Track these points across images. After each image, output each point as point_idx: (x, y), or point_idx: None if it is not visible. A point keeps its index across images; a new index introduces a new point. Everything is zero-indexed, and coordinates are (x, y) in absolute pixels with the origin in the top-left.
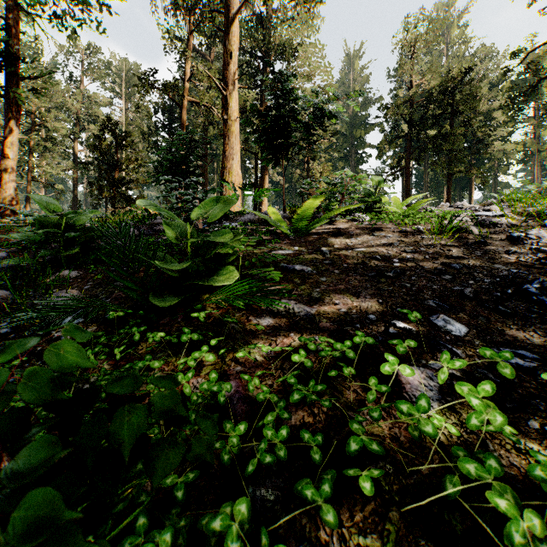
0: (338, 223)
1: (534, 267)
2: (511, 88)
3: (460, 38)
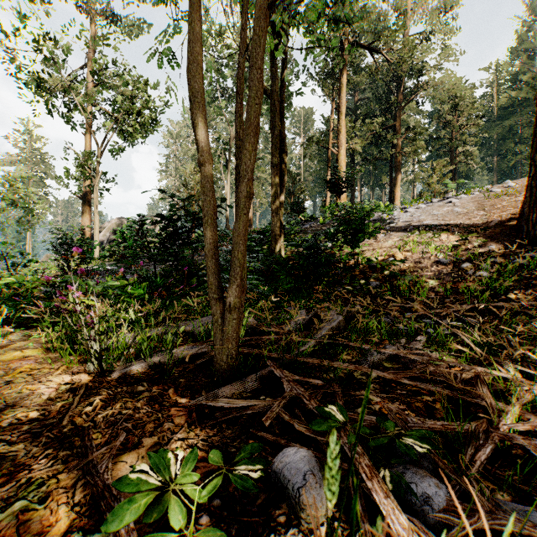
0: None
1: None
2: None
3: None
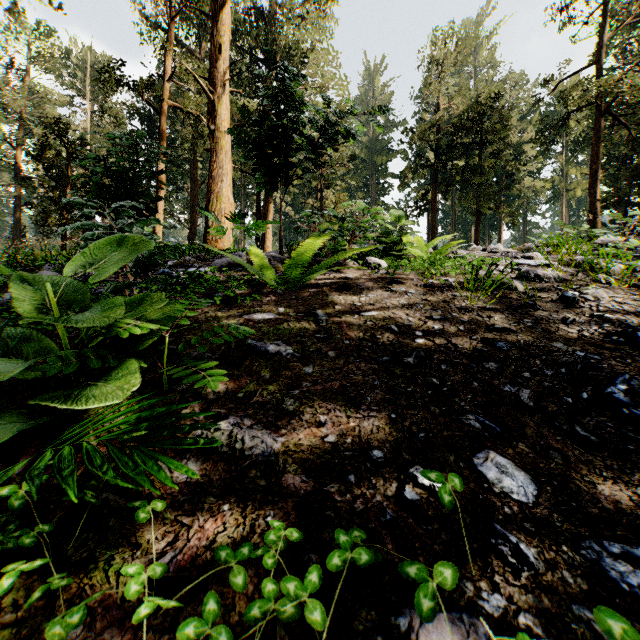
0: (346, 270)
1: (606, 347)
2: (542, 119)
3: (489, 61)
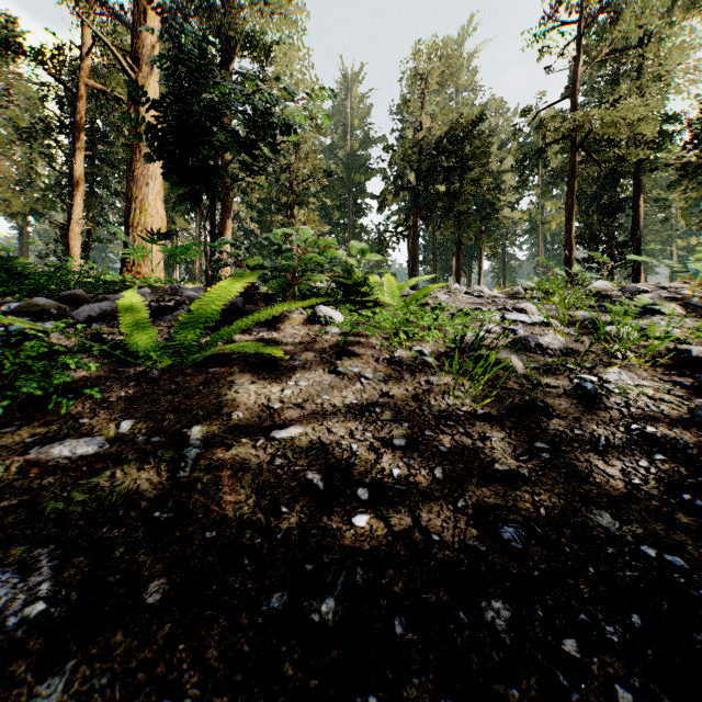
0: (286, 325)
1: (683, 526)
2: (522, 148)
3: (469, 83)
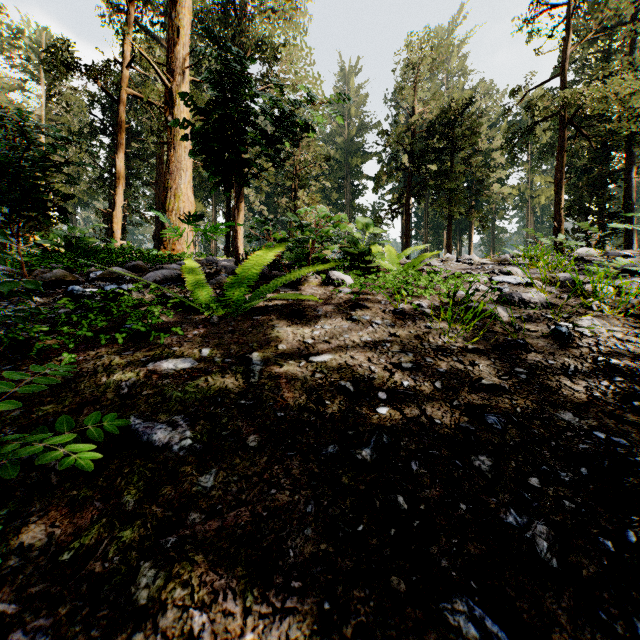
0: (306, 286)
1: (630, 421)
2: (511, 127)
3: (460, 68)
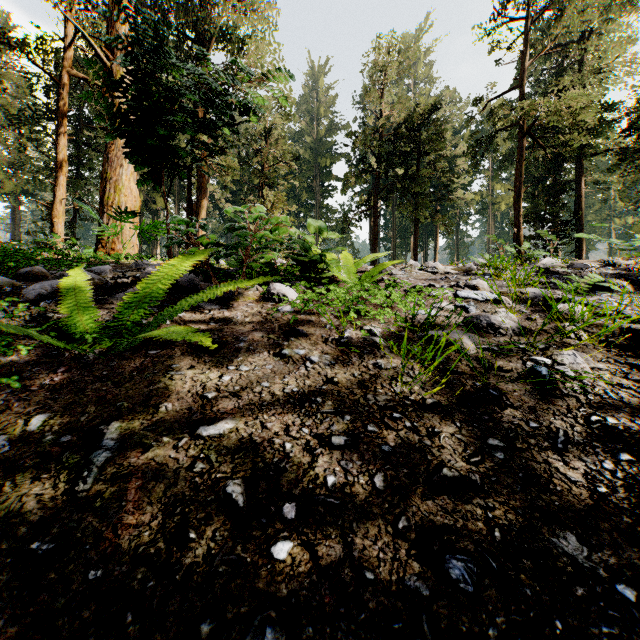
0: (240, 302)
1: None
2: (474, 135)
3: (426, 75)
